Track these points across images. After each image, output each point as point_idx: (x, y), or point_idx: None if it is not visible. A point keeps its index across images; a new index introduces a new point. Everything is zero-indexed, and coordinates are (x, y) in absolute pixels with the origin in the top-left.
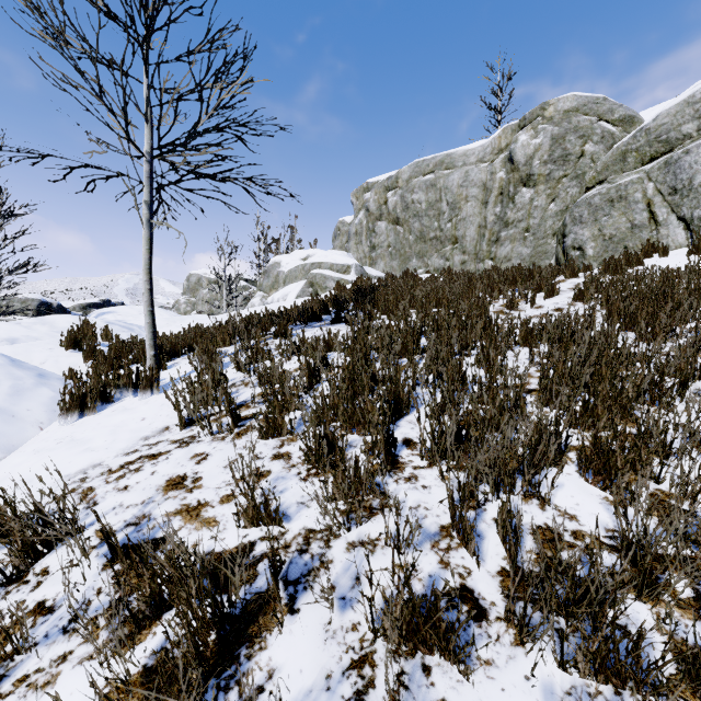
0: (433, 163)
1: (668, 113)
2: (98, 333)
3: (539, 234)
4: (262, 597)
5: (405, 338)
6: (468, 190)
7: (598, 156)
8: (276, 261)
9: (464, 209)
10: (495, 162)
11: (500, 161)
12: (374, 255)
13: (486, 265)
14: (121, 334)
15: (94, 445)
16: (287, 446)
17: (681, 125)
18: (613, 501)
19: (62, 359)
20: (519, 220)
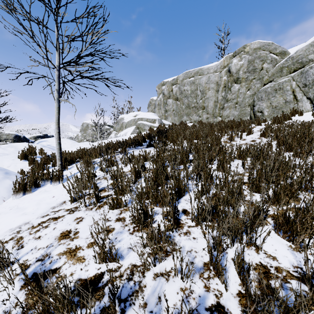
0: (193, 73)
1: (302, 49)
2: (37, 151)
3: (242, 105)
4: (106, 310)
5: (182, 155)
6: (209, 85)
7: (269, 69)
8: (122, 117)
9: (208, 94)
10: (222, 72)
11: (224, 72)
12: (166, 114)
13: (218, 119)
14: (48, 151)
15: (27, 211)
16: (123, 213)
17: (308, 55)
18: (304, 258)
19: (18, 165)
20: (233, 99)
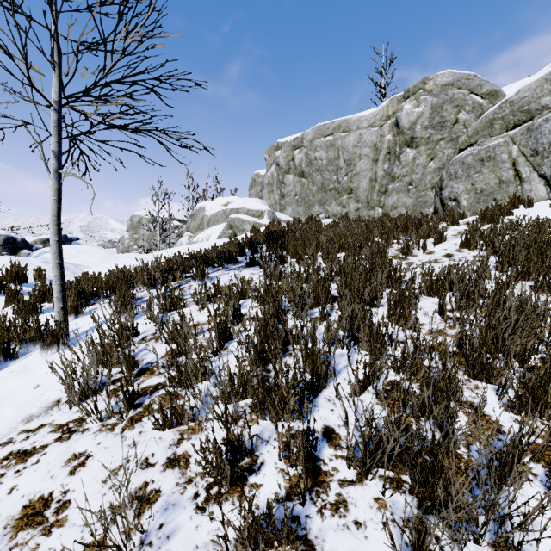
0: (332, 127)
1: (529, 88)
2: (32, 273)
3: (420, 187)
4: None
5: (316, 288)
6: (361, 149)
7: (469, 123)
8: (201, 206)
9: (358, 165)
10: (384, 127)
11: (388, 126)
12: (283, 202)
13: (376, 212)
14: None
15: None
16: (186, 442)
17: (540, 98)
18: None
19: None
20: (404, 175)
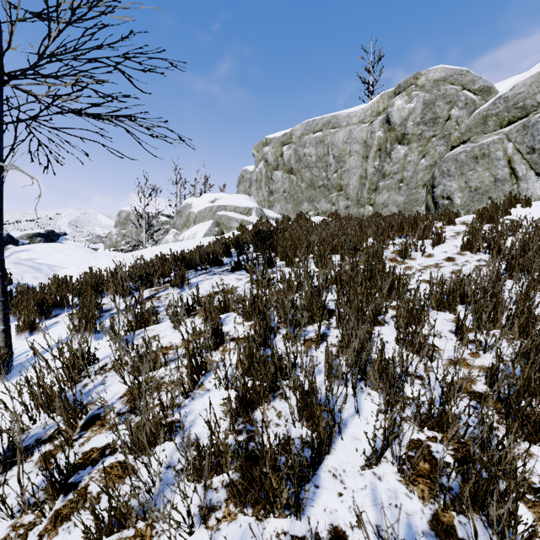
0: (321, 123)
1: (524, 83)
2: None
3: (411, 185)
4: None
5: (310, 301)
6: (351, 146)
7: (462, 119)
8: (188, 202)
9: (348, 162)
10: (374, 123)
11: (378, 122)
12: (271, 199)
13: (367, 210)
14: (24, 276)
15: None
16: None
17: (536, 94)
18: None
19: None
20: (395, 172)
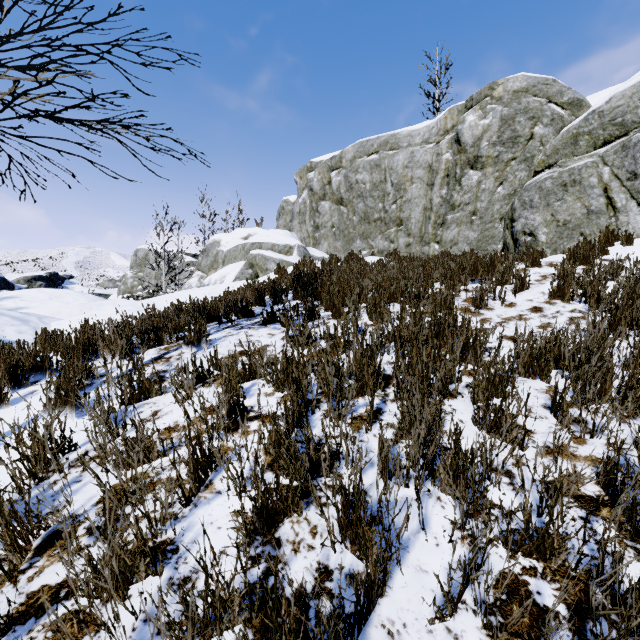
0: (377, 143)
1: (623, 95)
2: None
3: (486, 218)
4: None
5: (360, 365)
6: (413, 171)
7: (547, 139)
8: (216, 239)
9: (410, 191)
10: (441, 143)
11: (446, 142)
12: (317, 235)
13: (432, 248)
14: (5, 329)
15: None
16: None
17: (638, 107)
18: None
19: None
20: (466, 203)
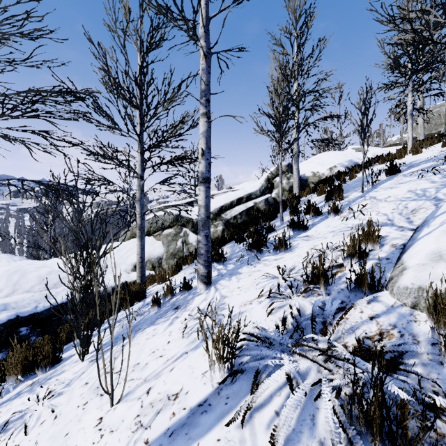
0: (438, 106)
1: None
2: None
3: None
4: None
5: None
6: None
7: None
8: (389, 140)
9: None
10: None
11: None
12: None
13: None
14: None
15: None
16: None
17: None
18: None
19: None
20: None
